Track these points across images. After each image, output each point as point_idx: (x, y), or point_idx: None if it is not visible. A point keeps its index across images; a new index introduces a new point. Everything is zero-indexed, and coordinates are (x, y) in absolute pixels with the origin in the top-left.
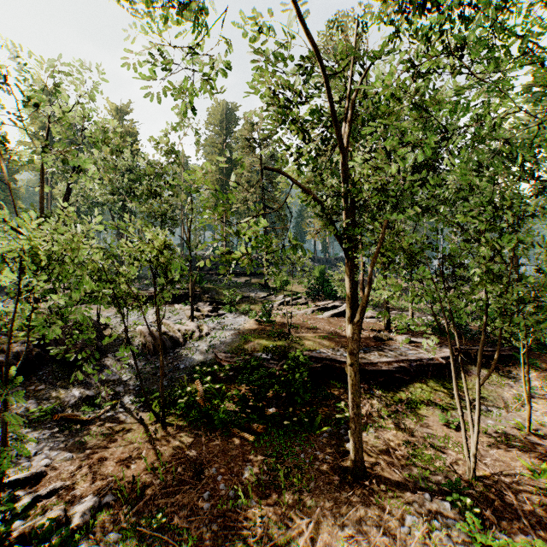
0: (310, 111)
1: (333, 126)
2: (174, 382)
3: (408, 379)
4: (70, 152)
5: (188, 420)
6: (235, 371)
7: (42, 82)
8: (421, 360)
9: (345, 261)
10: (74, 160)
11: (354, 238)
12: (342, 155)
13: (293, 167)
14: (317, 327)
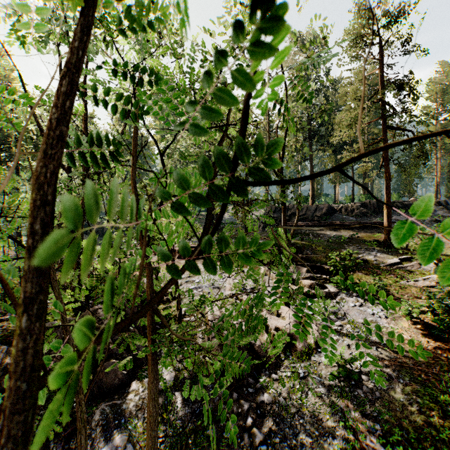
0: None
1: None
2: None
3: None
4: None
5: None
6: None
7: None
8: None
9: None
10: None
11: None
12: None
13: None
14: None
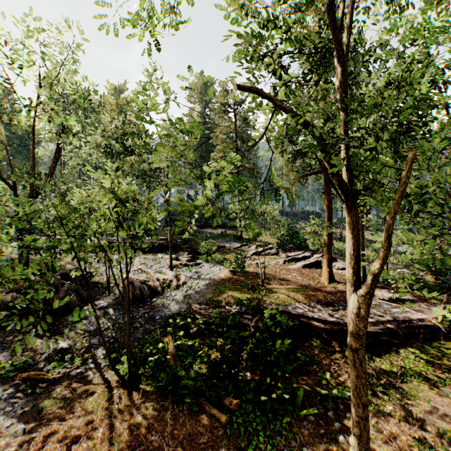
0: (291, 41)
1: (331, 29)
2: (148, 334)
3: (396, 343)
4: (54, 111)
5: (155, 386)
6: (209, 324)
7: (56, 69)
8: (410, 321)
9: (346, 210)
10: (63, 121)
11: (327, 191)
12: (342, 70)
13: (271, 104)
14: (290, 278)
